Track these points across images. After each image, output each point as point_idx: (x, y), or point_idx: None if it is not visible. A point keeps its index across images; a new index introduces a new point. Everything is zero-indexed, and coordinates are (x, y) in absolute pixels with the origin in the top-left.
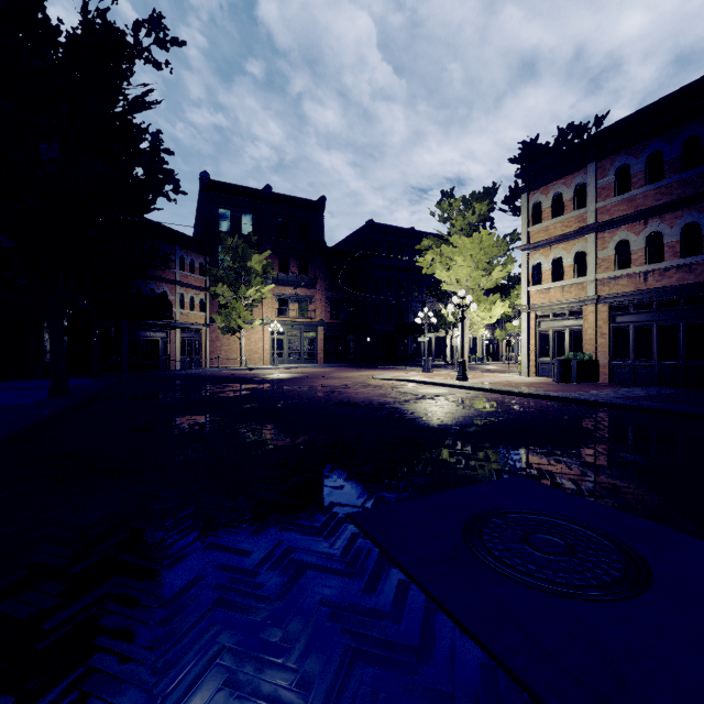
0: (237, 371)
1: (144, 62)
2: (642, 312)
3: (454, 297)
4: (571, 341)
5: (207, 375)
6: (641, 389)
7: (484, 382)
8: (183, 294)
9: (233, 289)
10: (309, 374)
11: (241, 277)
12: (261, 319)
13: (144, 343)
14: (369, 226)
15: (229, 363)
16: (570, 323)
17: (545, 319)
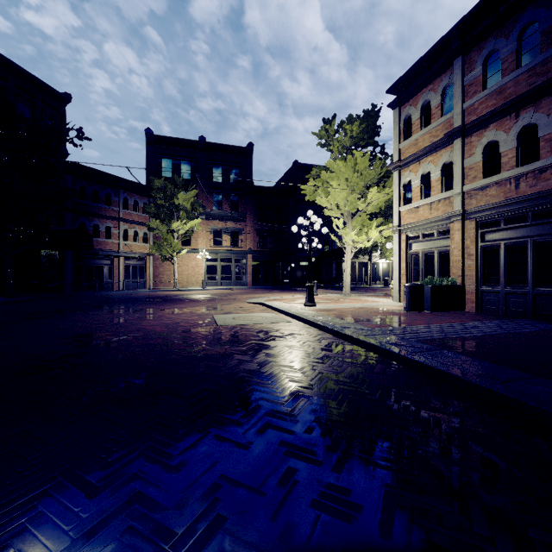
0: (164, 292)
1: None
2: (515, 227)
3: (299, 218)
4: (440, 264)
5: (122, 296)
6: (494, 325)
7: (331, 308)
8: (126, 228)
9: (167, 224)
10: (209, 296)
11: (173, 213)
12: (197, 248)
13: (93, 269)
14: (294, 166)
15: (170, 285)
16: (439, 244)
17: (415, 240)
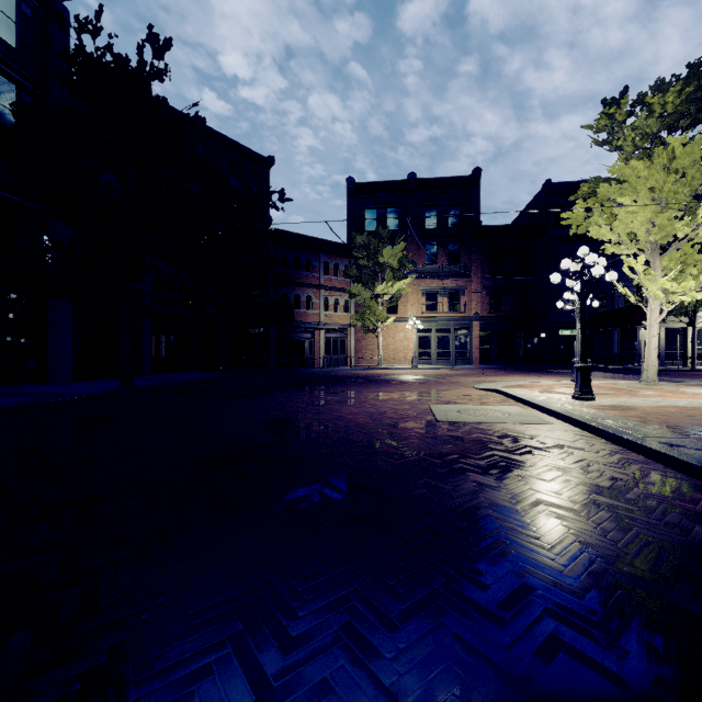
0: (366, 370)
1: (153, 80)
2: None
3: (563, 261)
4: None
5: (322, 374)
6: None
7: (625, 404)
8: (327, 297)
9: (370, 288)
10: (421, 377)
11: (377, 275)
12: (405, 316)
13: (295, 343)
14: (544, 189)
15: (374, 362)
16: None
17: None
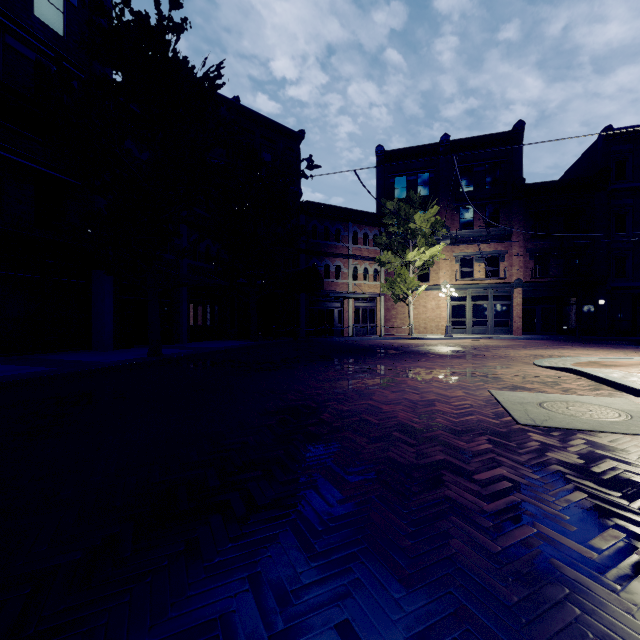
0: (397, 340)
1: (171, 35)
2: None
3: None
4: None
5: (351, 343)
6: None
7: None
8: (356, 266)
9: (400, 255)
10: (460, 348)
11: (407, 241)
12: (437, 284)
13: (324, 312)
14: (603, 137)
15: (404, 331)
16: None
17: None
